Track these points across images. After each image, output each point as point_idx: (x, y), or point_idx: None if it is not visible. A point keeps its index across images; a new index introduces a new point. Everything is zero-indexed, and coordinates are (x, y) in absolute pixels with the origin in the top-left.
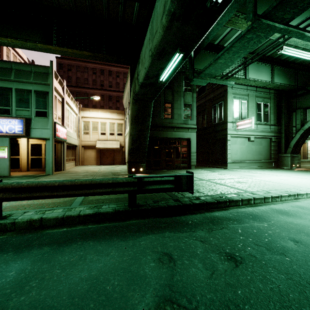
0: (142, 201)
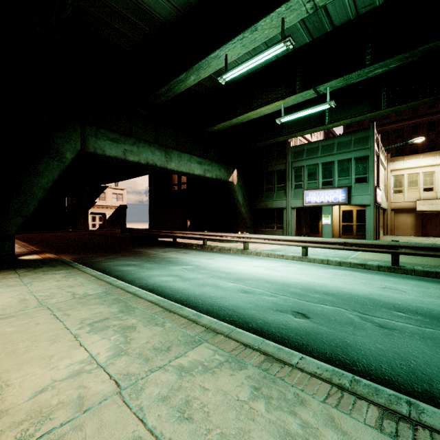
0: None
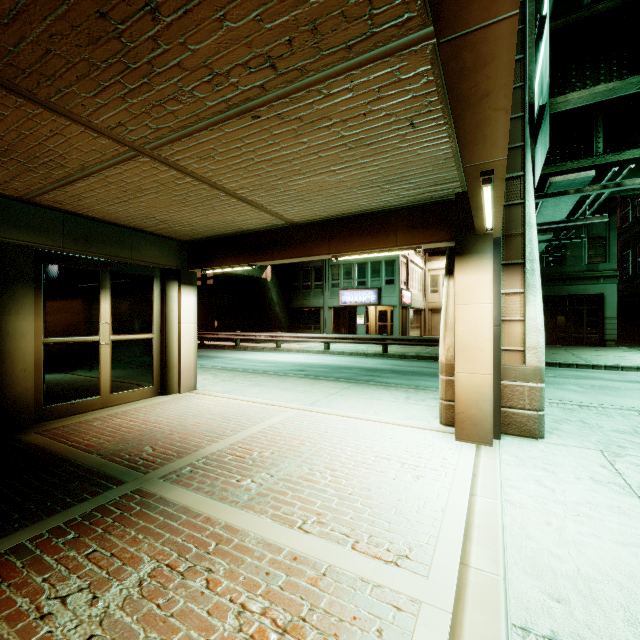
0: None
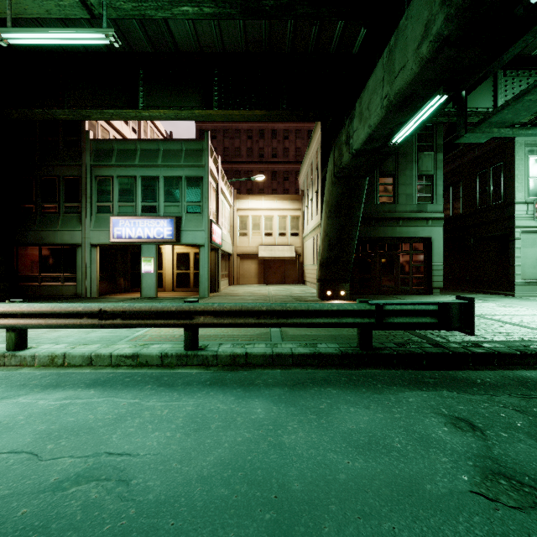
0: (375, 342)
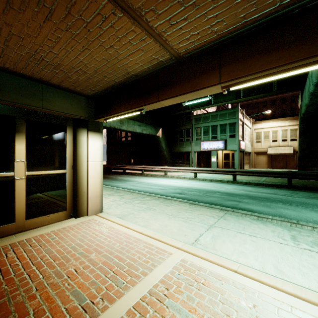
0: (297, 184)
